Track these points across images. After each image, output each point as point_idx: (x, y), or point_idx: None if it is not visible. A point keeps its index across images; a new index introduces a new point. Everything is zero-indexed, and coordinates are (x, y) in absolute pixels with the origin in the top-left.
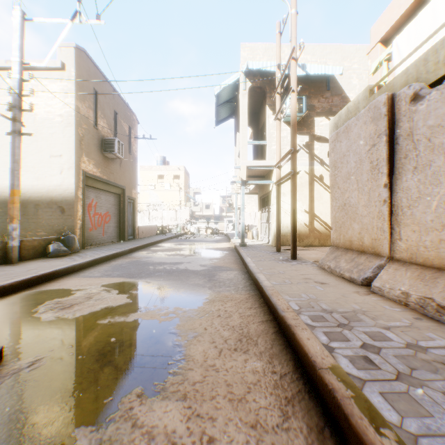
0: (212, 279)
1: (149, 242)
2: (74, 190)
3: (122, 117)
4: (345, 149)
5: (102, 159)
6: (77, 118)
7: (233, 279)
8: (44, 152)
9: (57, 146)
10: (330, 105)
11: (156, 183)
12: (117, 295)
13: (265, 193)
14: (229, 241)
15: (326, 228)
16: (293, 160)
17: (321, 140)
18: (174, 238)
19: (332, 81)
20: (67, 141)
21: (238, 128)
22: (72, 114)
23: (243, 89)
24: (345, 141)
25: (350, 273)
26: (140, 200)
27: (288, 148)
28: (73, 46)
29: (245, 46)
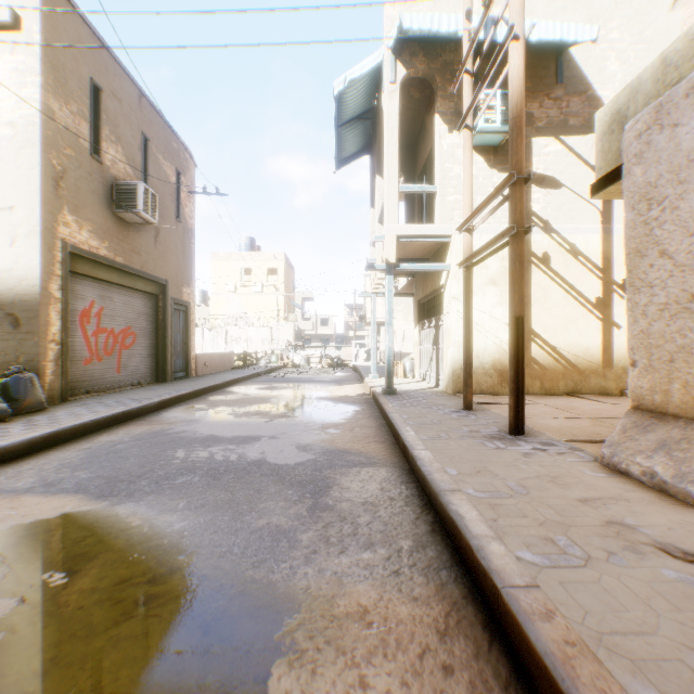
0: (321, 502)
1: (209, 384)
2: (40, 279)
3: (159, 149)
4: None
5: (113, 223)
6: (48, 131)
7: (378, 502)
8: None
9: (4, 188)
10: (563, 113)
11: (239, 281)
12: None
13: (431, 292)
14: (361, 381)
15: (555, 358)
16: (516, 202)
17: (545, 183)
18: (262, 374)
19: (566, 66)
20: (26, 178)
21: (379, 167)
22: (36, 121)
23: (390, 81)
24: None
25: None
26: (212, 310)
27: (479, 199)
28: None
29: None
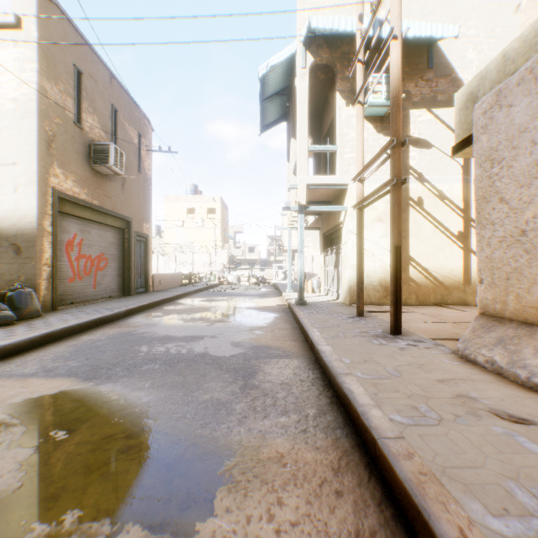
0: (249, 383)
1: (164, 297)
2: (37, 217)
3: (125, 117)
4: (527, 115)
5: (91, 175)
6: (42, 105)
7: (291, 383)
8: None
9: (9, 148)
10: (433, 91)
11: (185, 218)
12: (8, 449)
13: (333, 227)
14: (280, 295)
15: (427, 277)
16: (395, 160)
17: (420, 144)
18: (204, 290)
19: (435, 55)
20: (25, 141)
21: (293, 132)
22: (33, 98)
23: (302, 67)
24: (527, 100)
25: None
26: (165, 240)
27: (369, 156)
28: None
29: (304, 2)
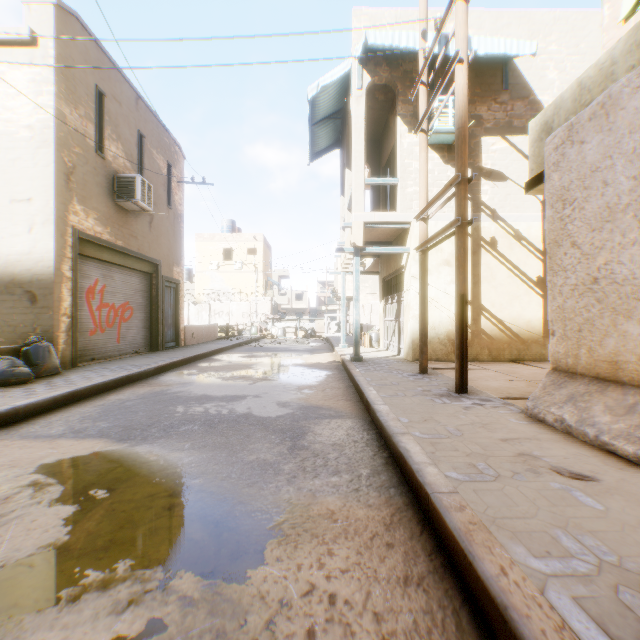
0: (298, 444)
1: (198, 353)
2: (54, 261)
3: (153, 144)
4: (599, 154)
5: (114, 211)
6: (60, 133)
7: (344, 444)
8: (0, 194)
9: (23, 182)
10: (509, 116)
11: (221, 260)
12: (49, 507)
13: (393, 271)
14: (332, 351)
15: (501, 330)
16: (461, 198)
17: (493, 176)
18: (244, 344)
19: (511, 74)
20: (42, 173)
21: (348, 161)
22: (51, 125)
23: (357, 88)
24: (598, 137)
25: (638, 446)
26: (197, 286)
27: (435, 191)
28: (52, 2)
29: (360, 13)
